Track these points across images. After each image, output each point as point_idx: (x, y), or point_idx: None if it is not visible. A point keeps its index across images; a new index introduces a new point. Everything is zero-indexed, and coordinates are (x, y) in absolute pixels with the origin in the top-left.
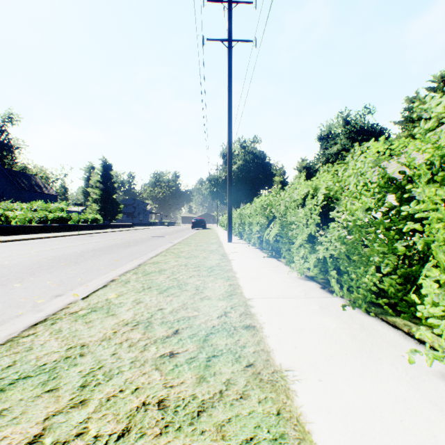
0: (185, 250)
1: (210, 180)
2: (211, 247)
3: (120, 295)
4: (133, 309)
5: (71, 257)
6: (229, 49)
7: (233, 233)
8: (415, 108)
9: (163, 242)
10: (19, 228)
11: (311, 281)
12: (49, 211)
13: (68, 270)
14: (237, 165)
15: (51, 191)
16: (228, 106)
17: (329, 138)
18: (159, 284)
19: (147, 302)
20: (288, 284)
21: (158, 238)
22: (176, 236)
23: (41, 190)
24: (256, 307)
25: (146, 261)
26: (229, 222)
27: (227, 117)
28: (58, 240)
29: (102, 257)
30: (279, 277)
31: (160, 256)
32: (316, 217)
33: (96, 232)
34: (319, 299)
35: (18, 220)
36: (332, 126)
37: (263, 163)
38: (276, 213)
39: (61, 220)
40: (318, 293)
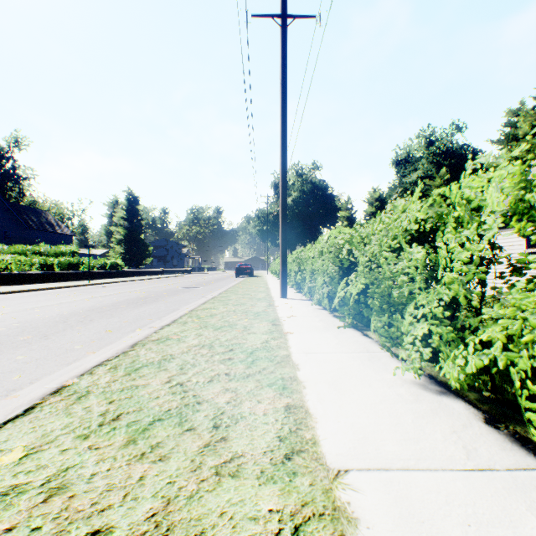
0: (218, 312)
1: (259, 216)
2: (257, 307)
3: (32, 452)
4: (15, 532)
5: (47, 324)
6: (282, 28)
7: (288, 283)
8: (520, 123)
9: (193, 296)
10: (13, 276)
11: (451, 395)
12: (55, 255)
13: (18, 352)
14: (292, 198)
15: (66, 230)
16: (281, 108)
17: (407, 162)
18: (142, 405)
19: (74, 491)
20: (410, 408)
21: (188, 291)
22: (214, 286)
23: (53, 229)
24: (364, 527)
25: (149, 336)
26: (283, 270)
27: (280, 124)
28: (55, 294)
29: (92, 324)
30: (381, 380)
31: (177, 324)
32: (474, 269)
33: (114, 281)
34: (515, 477)
35: (12, 266)
36: (412, 148)
37: (325, 194)
38: (358, 257)
39: (70, 266)
40: (497, 448)
